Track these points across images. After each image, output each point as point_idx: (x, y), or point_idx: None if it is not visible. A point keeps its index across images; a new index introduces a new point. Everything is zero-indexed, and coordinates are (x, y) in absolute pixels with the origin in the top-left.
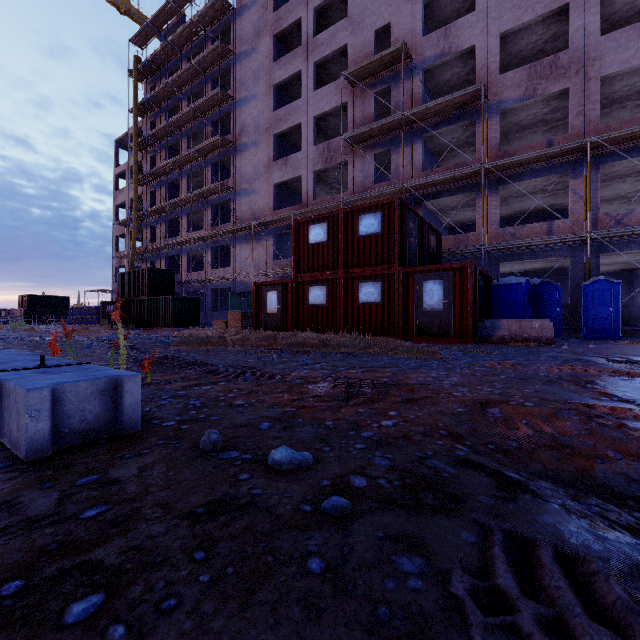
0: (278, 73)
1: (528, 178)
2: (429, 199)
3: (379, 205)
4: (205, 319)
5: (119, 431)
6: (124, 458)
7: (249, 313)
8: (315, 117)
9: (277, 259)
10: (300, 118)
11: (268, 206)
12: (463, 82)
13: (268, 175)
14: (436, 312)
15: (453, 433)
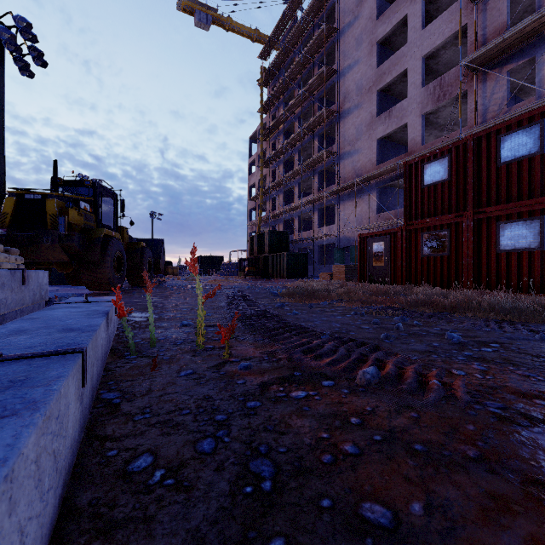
0: (381, 29)
1: None
2: None
3: (536, 115)
4: (313, 271)
5: None
6: None
7: (352, 266)
8: (423, 57)
9: (380, 213)
10: (405, 64)
11: (370, 162)
12: None
13: (370, 132)
14: None
15: None
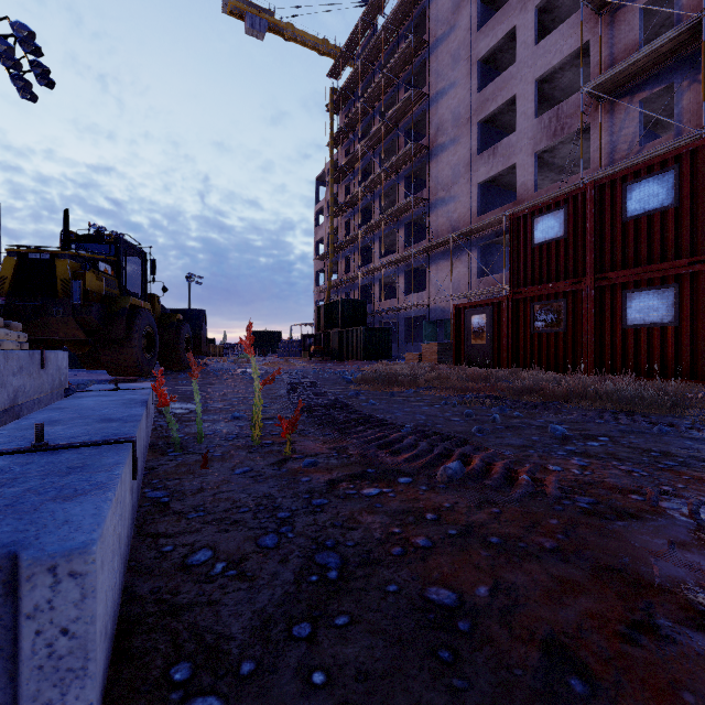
0: (483, 43)
1: None
2: None
3: (669, 159)
4: (397, 351)
5: None
6: None
7: (447, 344)
8: (536, 80)
9: (482, 277)
10: (514, 89)
11: (470, 212)
12: None
13: (470, 174)
14: None
15: None
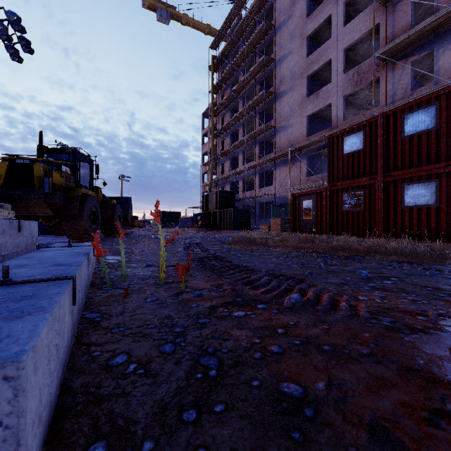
0: (310, 26)
1: None
2: None
3: (432, 98)
4: (254, 224)
5: None
6: None
7: (287, 219)
8: (344, 49)
9: (309, 176)
10: (330, 55)
11: (301, 135)
12: None
13: (301, 110)
14: None
15: None
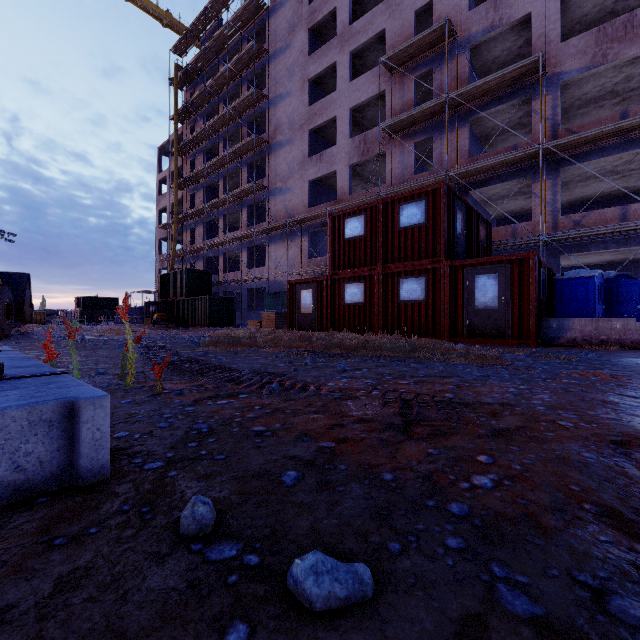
0: (313, 67)
1: (596, 157)
2: (476, 187)
3: (423, 193)
4: (241, 319)
5: (76, 480)
6: (50, 547)
7: (283, 313)
8: (351, 109)
9: (312, 257)
10: (335, 111)
11: (302, 204)
12: (515, 58)
13: (302, 172)
14: (490, 310)
15: (606, 509)
